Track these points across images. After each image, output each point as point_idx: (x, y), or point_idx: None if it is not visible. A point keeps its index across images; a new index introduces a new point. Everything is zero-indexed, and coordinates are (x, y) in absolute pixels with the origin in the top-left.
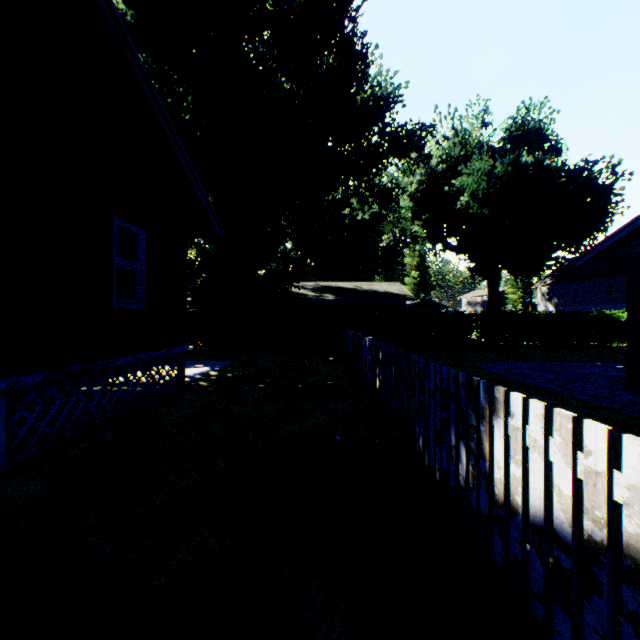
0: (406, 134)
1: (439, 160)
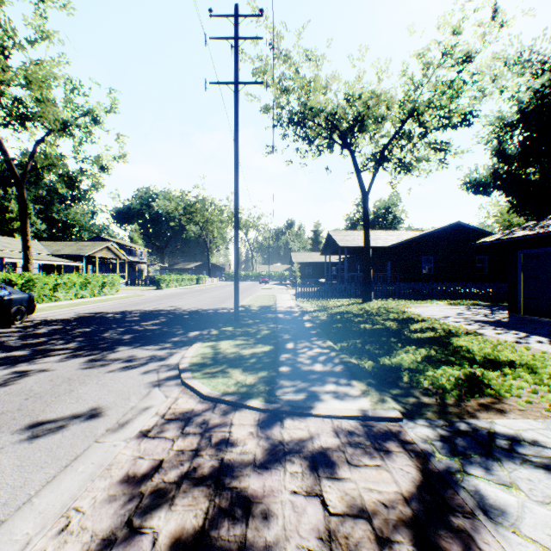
0: None
1: None
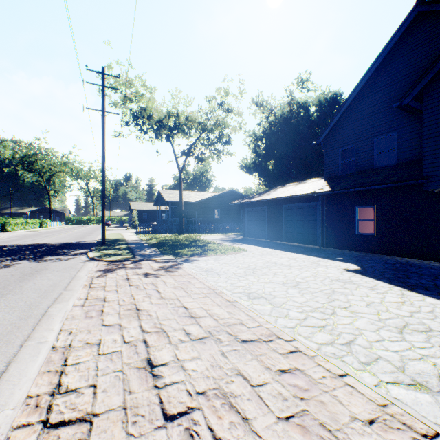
0: None
1: None
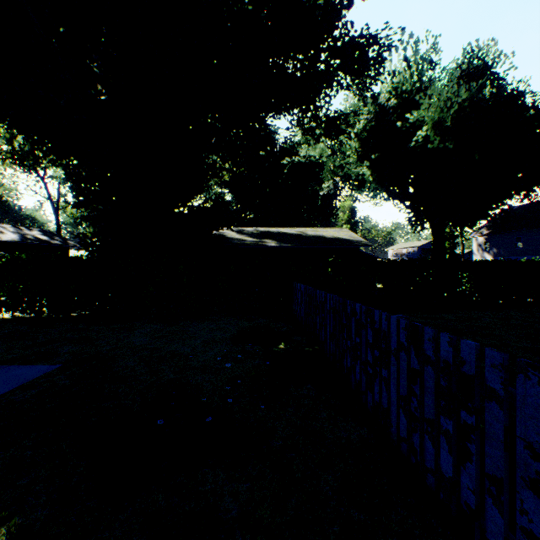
0: (366, 39)
1: (388, 97)
